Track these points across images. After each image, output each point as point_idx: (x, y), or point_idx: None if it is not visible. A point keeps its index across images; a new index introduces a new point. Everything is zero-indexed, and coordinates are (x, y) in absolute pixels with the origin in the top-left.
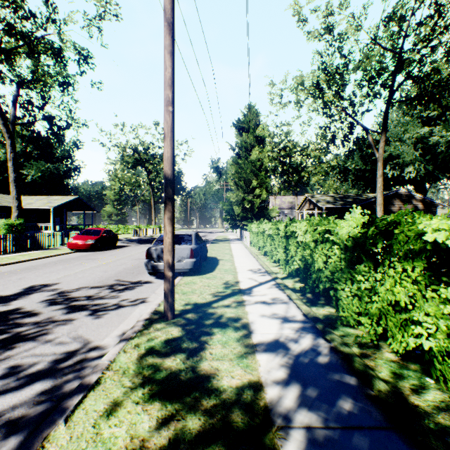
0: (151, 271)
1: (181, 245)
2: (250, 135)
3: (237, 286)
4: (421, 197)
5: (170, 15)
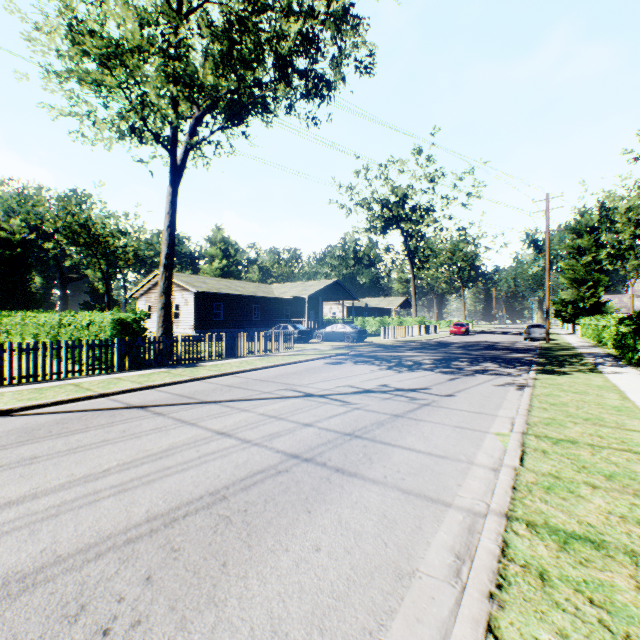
0: (526, 338)
1: (539, 329)
2: (583, 240)
3: (567, 342)
4: None
5: (547, 270)
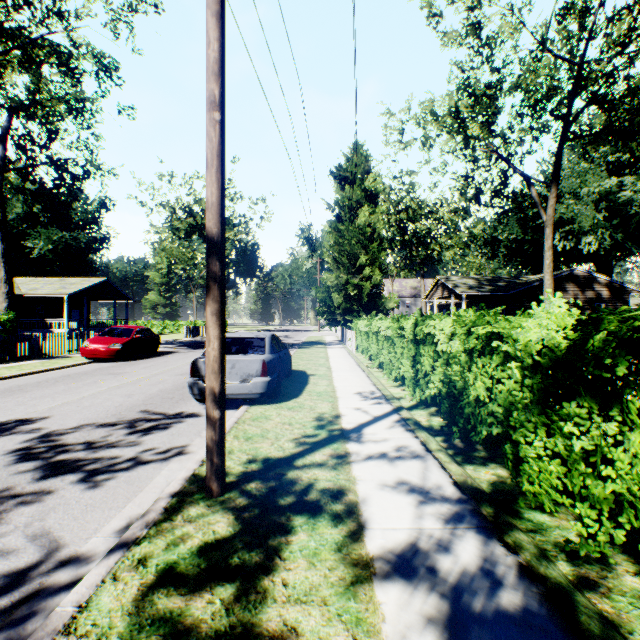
0: (199, 396)
1: (247, 355)
2: (357, 188)
3: (337, 424)
4: (607, 279)
5: None
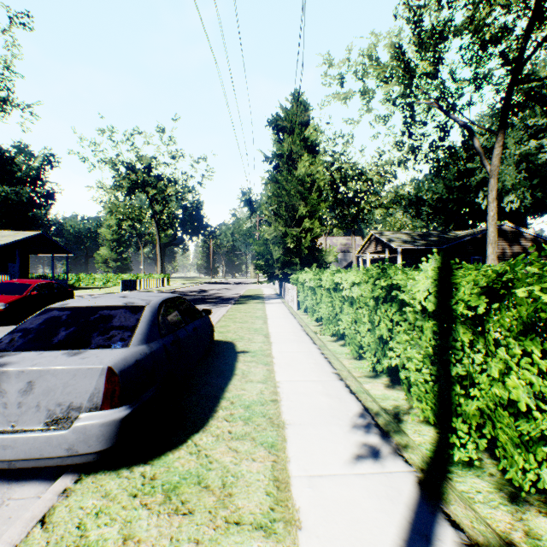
0: None
1: (75, 355)
2: (296, 137)
3: None
4: (533, 234)
5: None
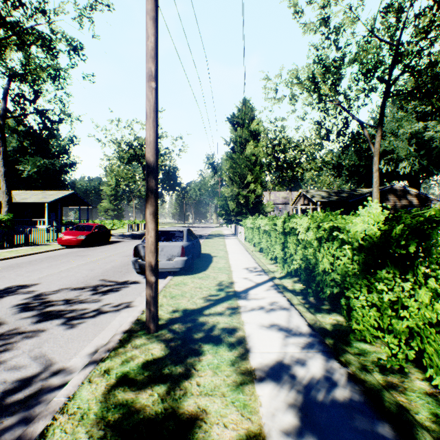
0: (139, 270)
1: (171, 242)
2: (245, 129)
3: (231, 288)
4: (416, 192)
5: None
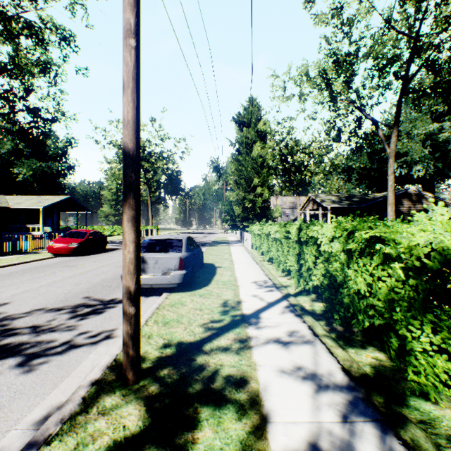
0: None
1: (167, 253)
2: (251, 130)
3: (238, 309)
4: (432, 196)
5: None
